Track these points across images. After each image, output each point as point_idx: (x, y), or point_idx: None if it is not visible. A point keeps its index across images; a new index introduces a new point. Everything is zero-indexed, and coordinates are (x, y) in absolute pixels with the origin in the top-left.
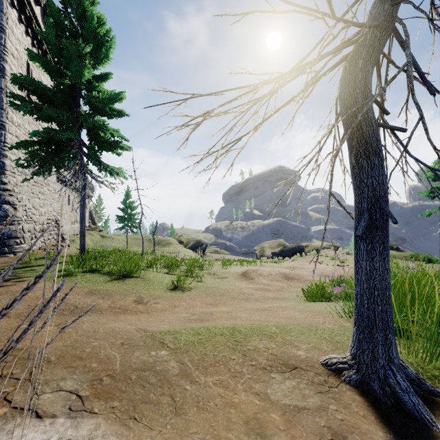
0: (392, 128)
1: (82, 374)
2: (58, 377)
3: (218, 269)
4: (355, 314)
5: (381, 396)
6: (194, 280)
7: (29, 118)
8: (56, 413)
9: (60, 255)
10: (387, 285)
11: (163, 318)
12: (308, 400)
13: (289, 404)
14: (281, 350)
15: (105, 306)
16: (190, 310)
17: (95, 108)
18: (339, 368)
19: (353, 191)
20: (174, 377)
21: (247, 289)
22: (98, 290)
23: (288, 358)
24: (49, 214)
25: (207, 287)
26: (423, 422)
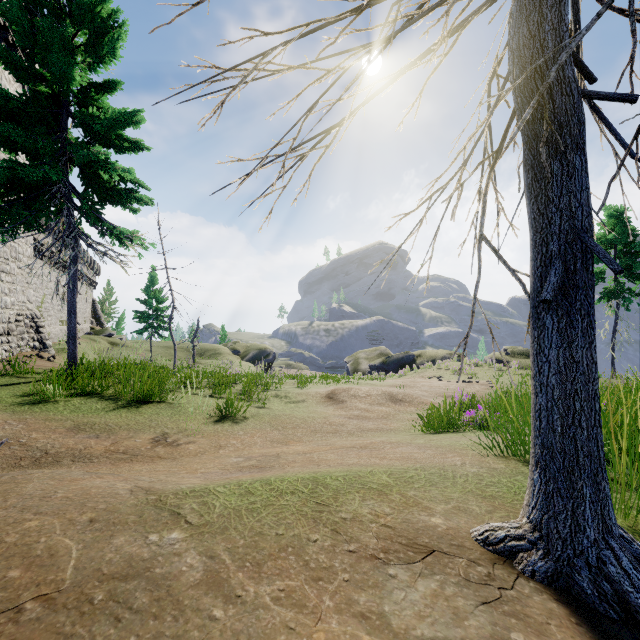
0: (609, 97)
1: None
2: None
3: (291, 390)
4: (536, 447)
5: (597, 600)
6: (253, 406)
7: None
8: None
9: (35, 370)
10: (596, 392)
11: (197, 467)
12: (466, 623)
13: (431, 637)
14: (401, 518)
15: (99, 449)
16: (245, 452)
17: (94, 135)
18: (512, 547)
19: (530, 225)
20: (191, 589)
21: (336, 418)
22: (91, 424)
23: (415, 532)
24: (21, 306)
25: (273, 415)
26: None
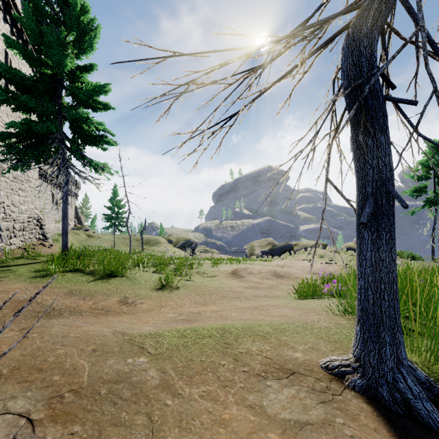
0: (401, 101)
1: (38, 390)
2: (7, 395)
3: (207, 268)
4: (358, 311)
5: (391, 403)
6: (182, 279)
7: (7, 110)
8: None
9: (41, 254)
10: (394, 278)
11: (148, 319)
12: (310, 412)
13: (289, 419)
14: (276, 353)
15: (86, 307)
16: (178, 310)
17: (79, 100)
18: (342, 371)
19: (356, 175)
20: (153, 389)
21: (237, 288)
22: (79, 290)
23: (284, 362)
24: (31, 212)
25: (196, 285)
26: None
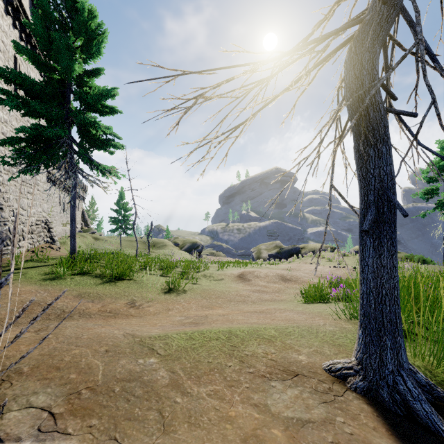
0: (401, 113)
1: (57, 387)
2: (29, 391)
3: (214, 271)
4: (360, 315)
5: (391, 404)
6: (189, 283)
7: (16, 115)
8: (22, 435)
9: (49, 257)
10: (395, 284)
11: (156, 322)
12: (312, 411)
13: (292, 417)
14: (281, 356)
15: (95, 310)
16: (185, 313)
17: (86, 105)
18: (345, 374)
19: (358, 183)
20: (164, 388)
21: (244, 291)
22: (88, 293)
23: (289, 364)
24: (39, 215)
25: (202, 289)
26: (438, 433)
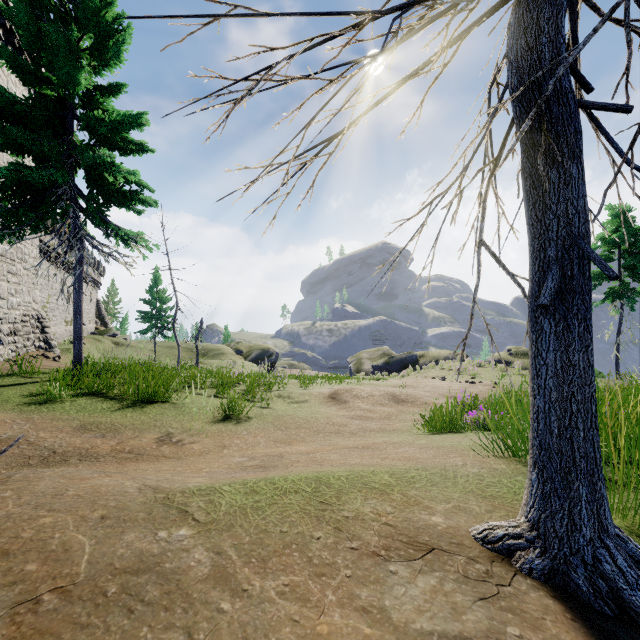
0: (605, 107)
1: None
2: None
3: (294, 390)
4: (534, 448)
5: (592, 597)
6: (256, 406)
7: None
8: None
9: (41, 370)
10: (593, 394)
11: (202, 466)
12: (464, 617)
13: (430, 630)
14: (403, 517)
15: (105, 449)
16: (248, 451)
17: (99, 137)
18: (510, 546)
19: (529, 231)
20: (200, 583)
21: (338, 418)
22: (97, 423)
23: (416, 531)
24: (27, 307)
25: (276, 415)
26: None
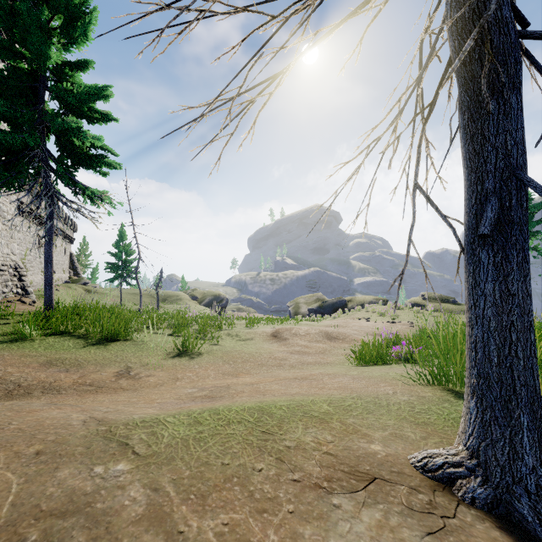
0: None
1: None
2: None
3: (241, 329)
4: (472, 377)
5: (538, 528)
6: (208, 343)
7: None
8: None
9: (16, 313)
10: (531, 323)
11: (155, 397)
12: None
13: None
14: (343, 445)
15: (68, 382)
16: (199, 383)
17: (68, 106)
18: (450, 474)
19: (465, 166)
20: (132, 525)
21: (280, 353)
22: (62, 359)
23: (356, 460)
24: (5, 257)
25: (225, 351)
26: None
